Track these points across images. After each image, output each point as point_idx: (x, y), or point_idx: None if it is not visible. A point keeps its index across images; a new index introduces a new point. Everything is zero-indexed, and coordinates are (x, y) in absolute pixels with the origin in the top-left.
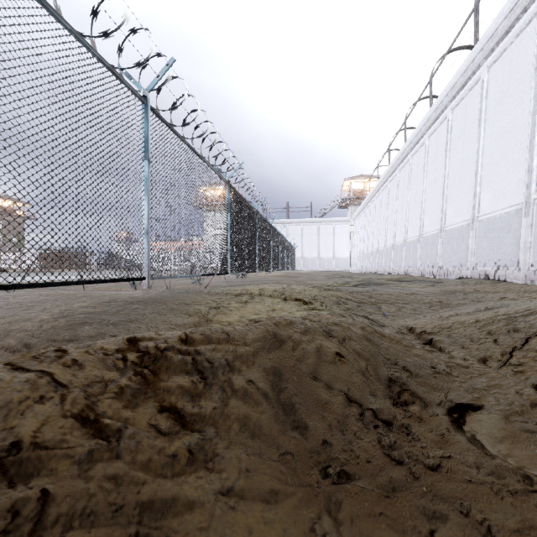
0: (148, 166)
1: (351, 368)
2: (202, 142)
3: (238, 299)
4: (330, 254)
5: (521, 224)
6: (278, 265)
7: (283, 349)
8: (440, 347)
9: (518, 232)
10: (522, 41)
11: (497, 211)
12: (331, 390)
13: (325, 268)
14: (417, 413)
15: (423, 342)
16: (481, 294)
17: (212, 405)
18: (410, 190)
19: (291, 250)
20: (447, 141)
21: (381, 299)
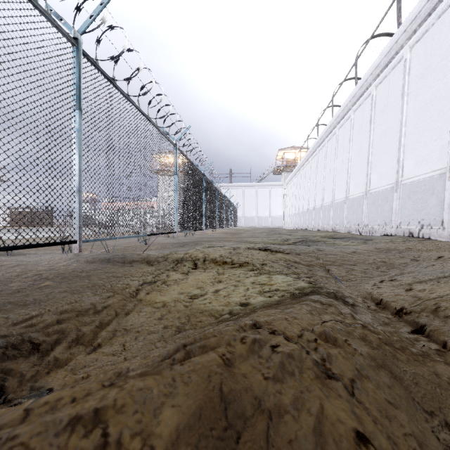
0: (79, 116)
1: None
2: (149, 104)
3: (179, 265)
4: (266, 213)
5: (445, 187)
6: (222, 223)
7: None
8: (444, 343)
9: (442, 194)
10: (444, 21)
11: (421, 176)
12: None
13: (262, 225)
14: None
15: (410, 329)
16: (415, 252)
17: None
18: (337, 158)
19: (234, 210)
20: (371, 114)
21: (328, 261)
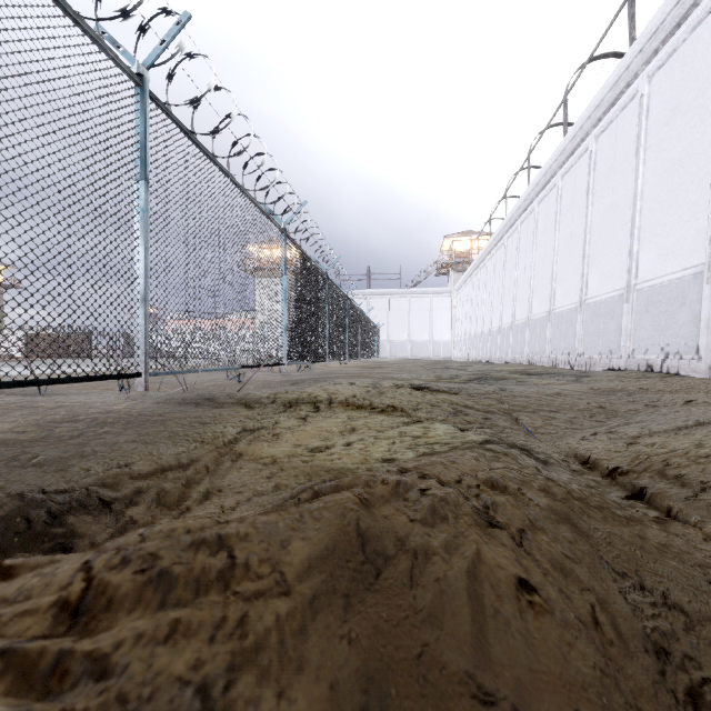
0: (145, 190)
1: (562, 629)
2: (244, 168)
3: (294, 409)
4: (425, 337)
5: (702, 294)
6: (356, 351)
7: (385, 586)
8: (668, 510)
9: (698, 306)
10: (700, 37)
11: (665, 277)
12: None
13: (418, 356)
14: None
15: (624, 494)
16: (653, 394)
17: None
18: (536, 249)
19: (374, 331)
20: (589, 181)
21: (516, 405)
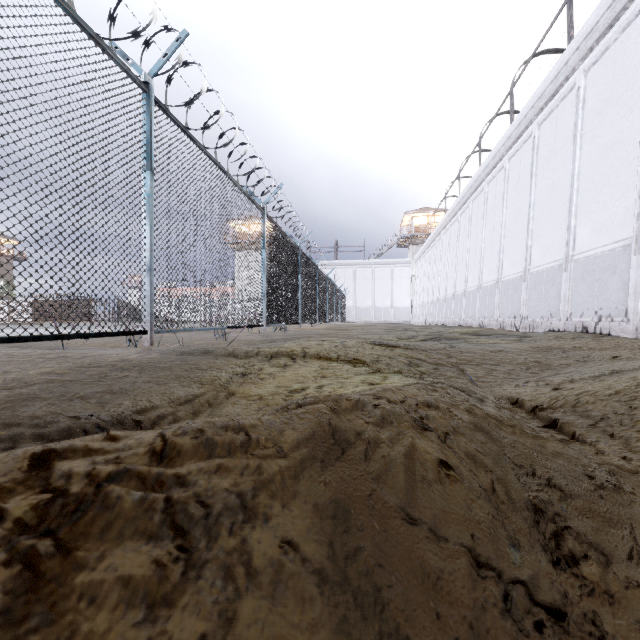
0: (150, 178)
1: (468, 491)
2: (229, 156)
3: (274, 360)
4: (387, 303)
5: (630, 264)
6: (325, 316)
7: (348, 459)
8: (573, 434)
9: (627, 274)
10: (629, 36)
11: (599, 248)
12: (442, 543)
13: (381, 320)
14: (600, 582)
15: (542, 424)
16: (585, 351)
17: (196, 632)
18: (486, 224)
19: (341, 297)
20: (533, 163)
21: (463, 359)
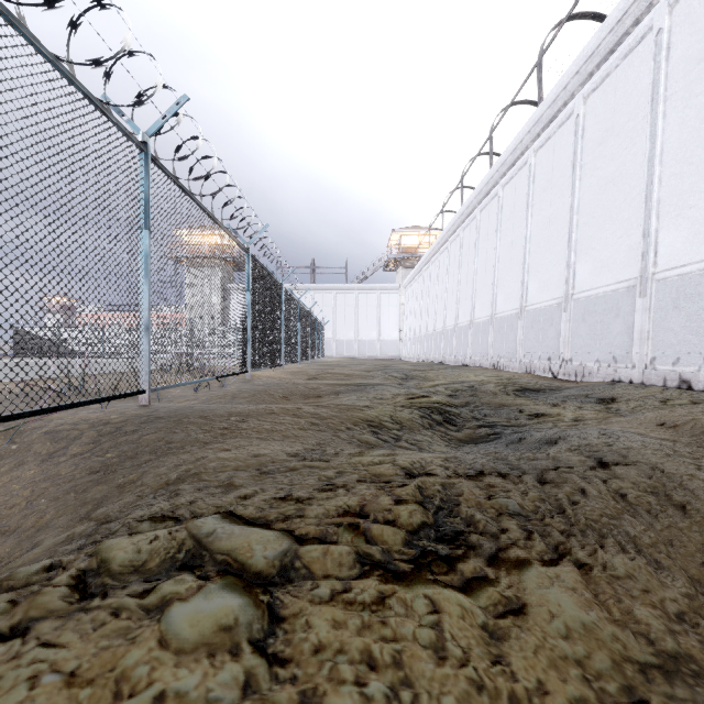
0: None
1: None
2: None
3: None
4: (372, 335)
5: None
6: (295, 353)
7: None
8: None
9: None
10: None
11: None
12: None
13: (366, 355)
14: None
15: None
16: None
17: None
18: (501, 238)
19: (318, 328)
20: (576, 151)
21: None
